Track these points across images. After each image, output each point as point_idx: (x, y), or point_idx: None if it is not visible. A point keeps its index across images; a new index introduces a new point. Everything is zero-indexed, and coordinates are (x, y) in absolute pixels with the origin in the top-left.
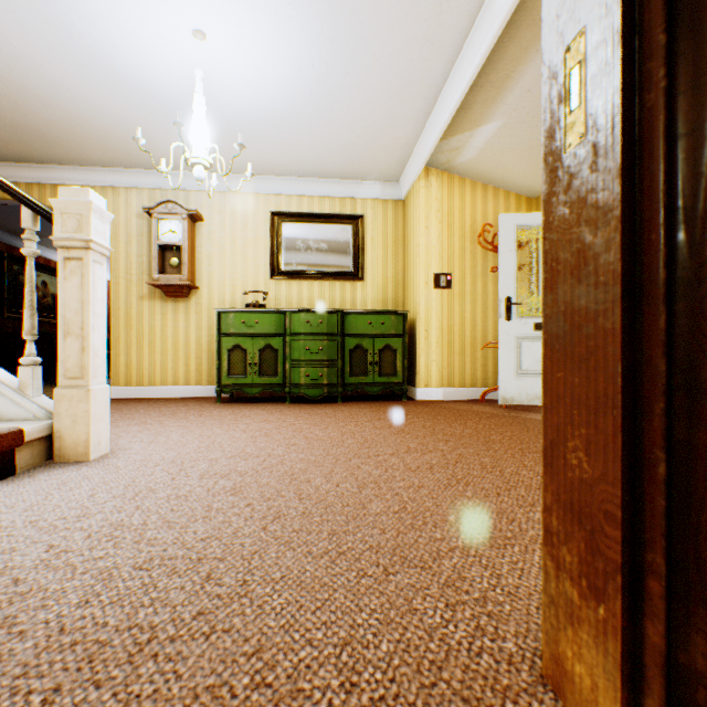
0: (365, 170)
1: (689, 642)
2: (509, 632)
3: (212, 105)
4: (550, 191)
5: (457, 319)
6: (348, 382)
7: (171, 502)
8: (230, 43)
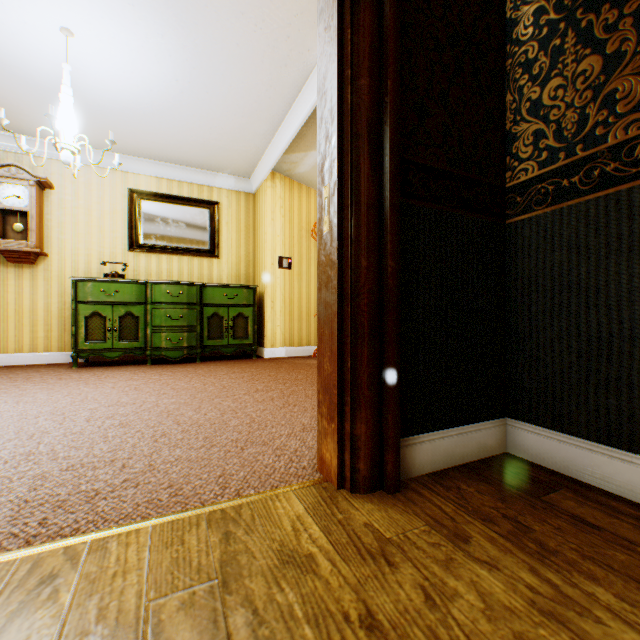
0: (221, 165)
1: (357, 425)
2: (306, 459)
3: (73, 88)
4: (320, 247)
5: (297, 294)
6: (206, 345)
7: (69, 436)
8: (99, 46)
